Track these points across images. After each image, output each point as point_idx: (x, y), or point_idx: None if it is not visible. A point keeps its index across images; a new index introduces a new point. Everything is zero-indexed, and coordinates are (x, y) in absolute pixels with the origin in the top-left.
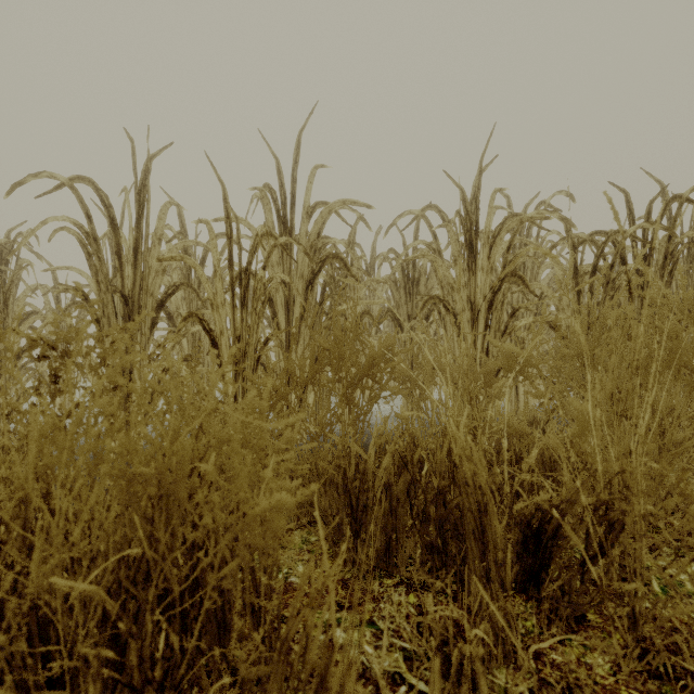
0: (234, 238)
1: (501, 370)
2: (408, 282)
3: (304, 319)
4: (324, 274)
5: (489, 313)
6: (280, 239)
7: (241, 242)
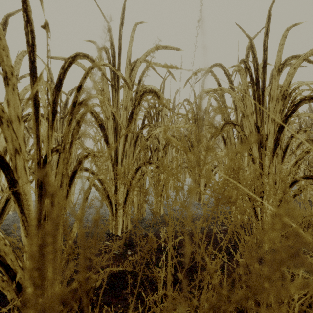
0: (86, 89)
1: (295, 183)
2: (196, 119)
3: (127, 140)
4: (144, 111)
5: (280, 134)
6: (97, 61)
7: (48, 54)
